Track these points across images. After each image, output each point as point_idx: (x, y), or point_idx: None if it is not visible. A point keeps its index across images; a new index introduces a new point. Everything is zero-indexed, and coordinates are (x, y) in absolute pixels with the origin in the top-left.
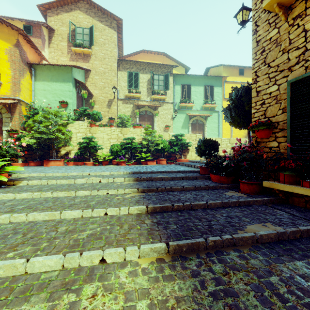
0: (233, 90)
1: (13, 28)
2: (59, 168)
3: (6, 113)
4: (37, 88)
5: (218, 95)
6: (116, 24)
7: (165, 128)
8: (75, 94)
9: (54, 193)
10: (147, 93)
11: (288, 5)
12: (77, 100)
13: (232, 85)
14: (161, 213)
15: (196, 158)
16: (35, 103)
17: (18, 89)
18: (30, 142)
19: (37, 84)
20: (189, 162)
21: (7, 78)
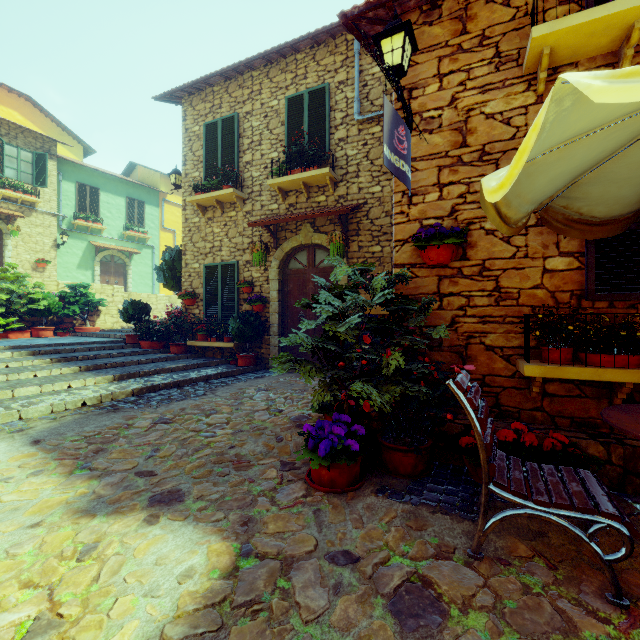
0: (168, 249)
1: None
2: None
3: None
4: None
5: (152, 220)
6: None
7: (38, 264)
8: None
9: None
10: None
11: (205, 206)
12: None
13: (177, 208)
14: (96, 370)
15: (114, 326)
16: None
17: None
18: None
19: None
20: (101, 331)
21: None
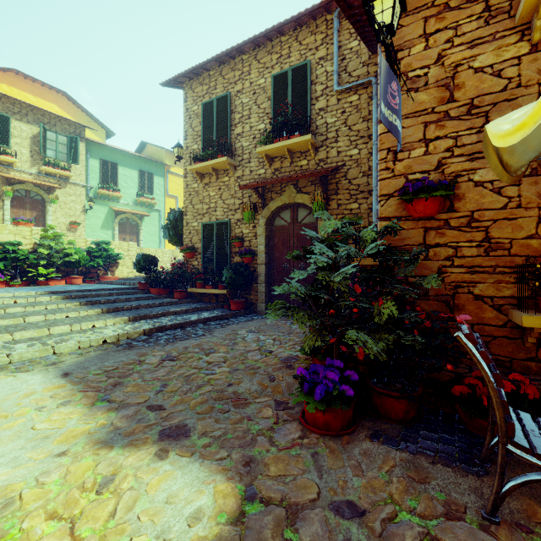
0: (172, 211)
1: None
2: None
3: None
4: None
5: (159, 188)
6: None
7: (71, 225)
8: None
9: None
10: (32, 160)
11: (203, 173)
12: None
13: (178, 178)
14: (115, 312)
15: (129, 275)
16: None
17: None
18: None
19: None
20: (119, 279)
21: None
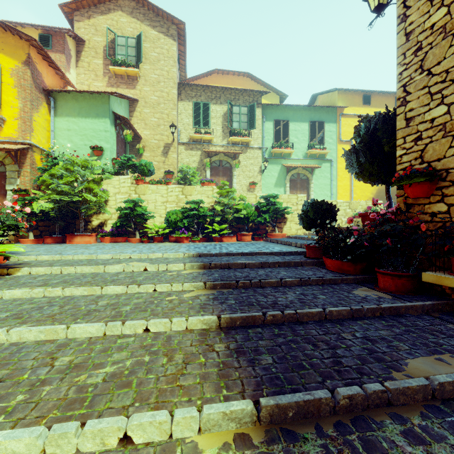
0: (362, 121)
1: (22, 37)
2: (88, 247)
3: (12, 164)
4: (58, 127)
5: (330, 136)
6: (177, 31)
7: (250, 186)
8: (115, 136)
9: (65, 290)
10: (223, 134)
11: None
12: (117, 145)
13: (353, 119)
14: (244, 329)
15: (297, 232)
16: (55, 150)
17: (29, 128)
18: (45, 207)
19: (57, 120)
20: (286, 237)
21: (12, 112)
